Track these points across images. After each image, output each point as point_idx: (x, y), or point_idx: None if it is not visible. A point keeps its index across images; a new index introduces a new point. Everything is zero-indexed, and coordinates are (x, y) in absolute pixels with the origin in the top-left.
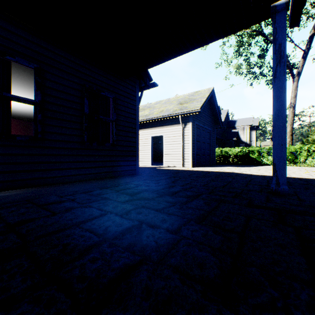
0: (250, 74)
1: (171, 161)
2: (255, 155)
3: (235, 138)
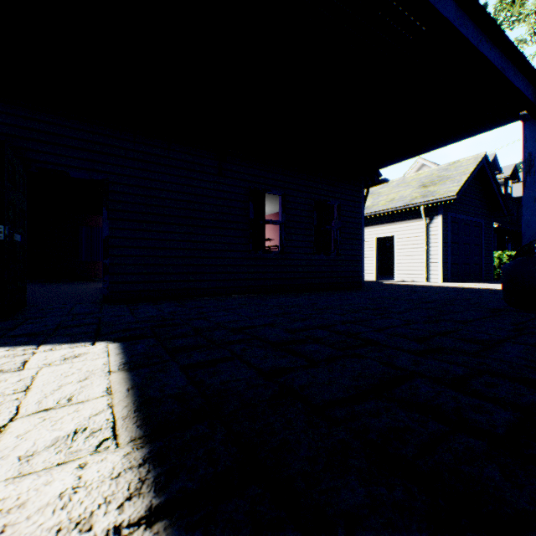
0: None
1: (406, 274)
2: None
3: None
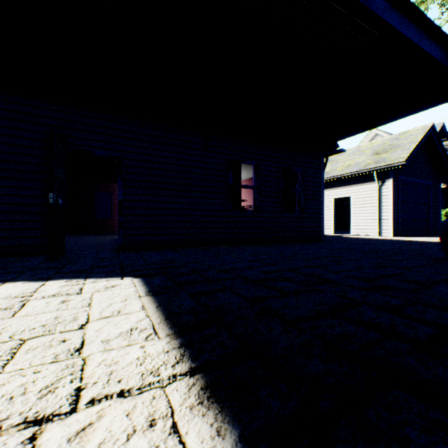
0: None
1: (361, 229)
2: None
3: None
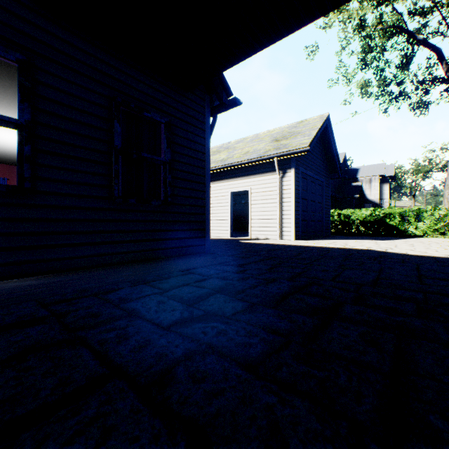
0: (383, 95)
1: (261, 230)
2: (395, 220)
3: (357, 194)
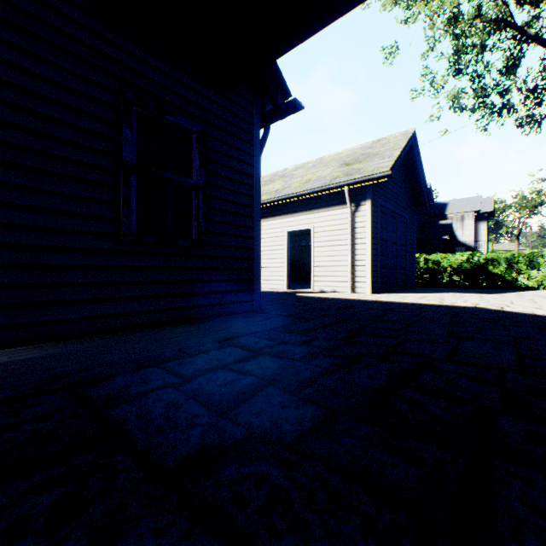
0: (481, 109)
1: (326, 281)
2: (500, 268)
3: (446, 235)
